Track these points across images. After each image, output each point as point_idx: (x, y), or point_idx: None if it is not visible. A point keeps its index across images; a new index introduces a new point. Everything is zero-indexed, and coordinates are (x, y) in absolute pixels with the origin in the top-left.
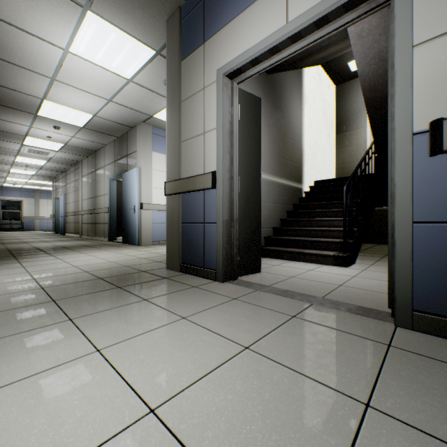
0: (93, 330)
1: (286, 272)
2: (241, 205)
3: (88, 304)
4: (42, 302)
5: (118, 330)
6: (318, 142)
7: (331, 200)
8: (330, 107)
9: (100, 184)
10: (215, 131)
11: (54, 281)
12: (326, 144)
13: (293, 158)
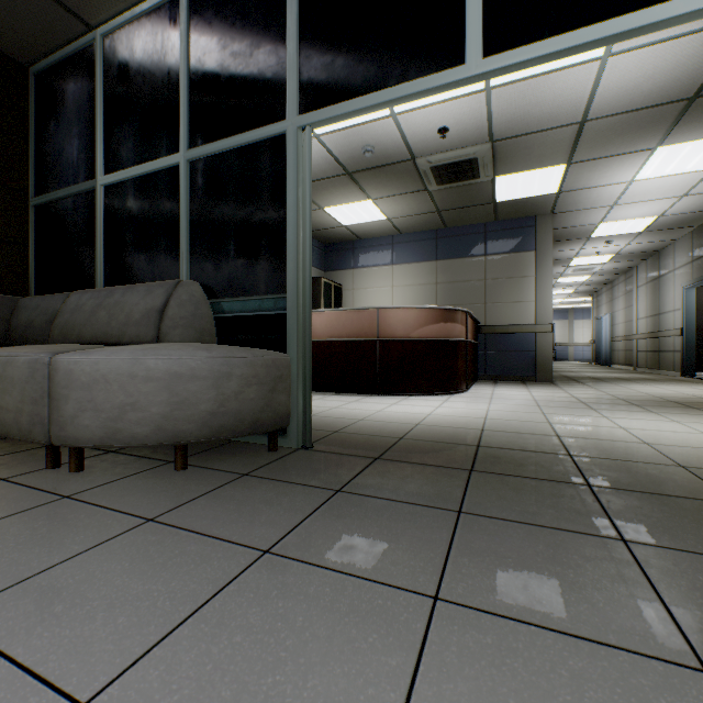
0: (670, 417)
1: None
2: None
3: (663, 410)
4: (627, 404)
5: (689, 420)
6: None
7: None
8: None
9: (665, 296)
10: None
11: (627, 398)
12: None
13: None
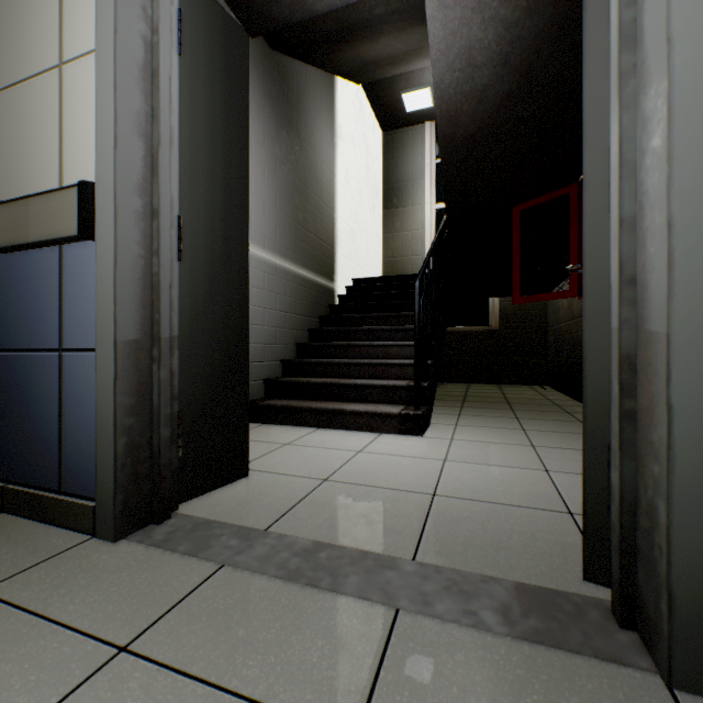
0: None
1: (310, 466)
2: (189, 301)
3: None
4: None
5: None
6: (360, 214)
7: (383, 311)
8: (375, 163)
9: None
10: (95, 59)
11: None
12: (370, 222)
13: (320, 231)
